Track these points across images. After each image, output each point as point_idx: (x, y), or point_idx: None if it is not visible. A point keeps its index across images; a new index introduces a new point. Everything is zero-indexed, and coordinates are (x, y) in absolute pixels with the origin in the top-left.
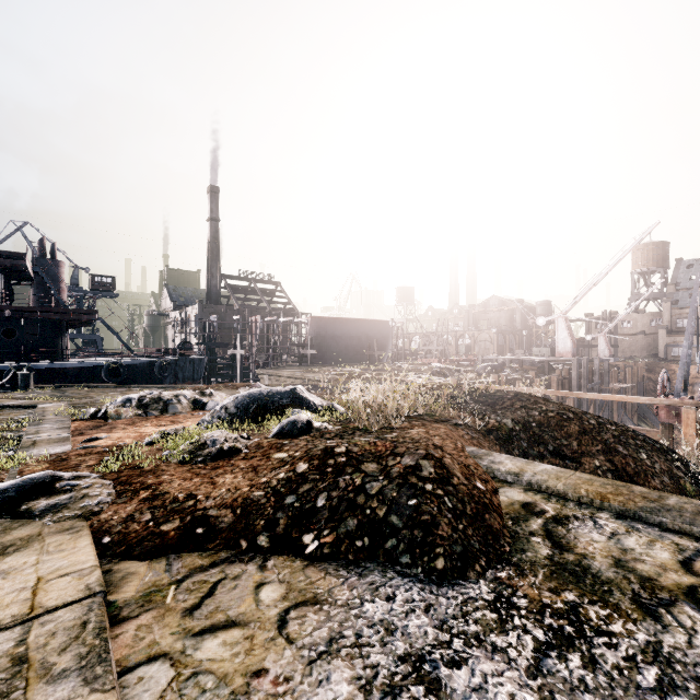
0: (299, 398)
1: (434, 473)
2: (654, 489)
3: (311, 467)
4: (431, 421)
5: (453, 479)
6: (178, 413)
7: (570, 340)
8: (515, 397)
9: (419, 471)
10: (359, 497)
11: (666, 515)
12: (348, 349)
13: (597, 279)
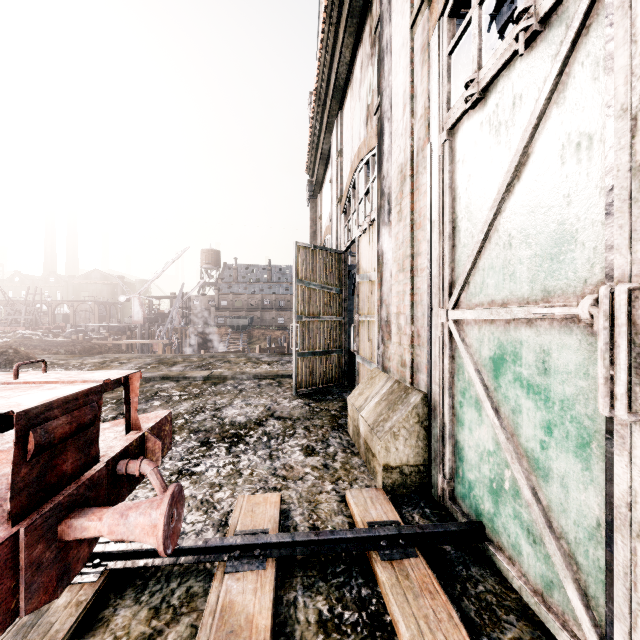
0: None
1: (14, 352)
2: None
3: None
4: None
5: (21, 353)
6: None
7: (142, 313)
8: (72, 342)
9: (8, 352)
10: None
11: (88, 357)
12: None
13: (159, 274)
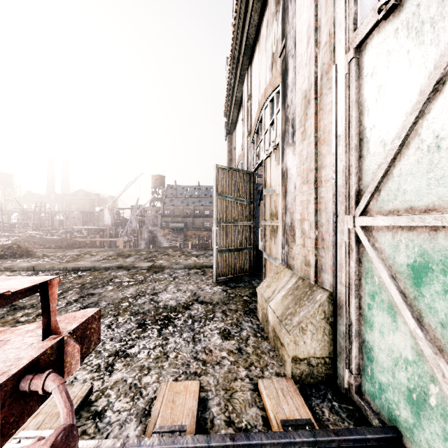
0: None
1: (17, 247)
2: None
3: None
4: None
5: (22, 248)
6: None
7: (111, 219)
8: (60, 239)
9: (13, 247)
10: None
11: (69, 250)
12: None
13: (122, 192)
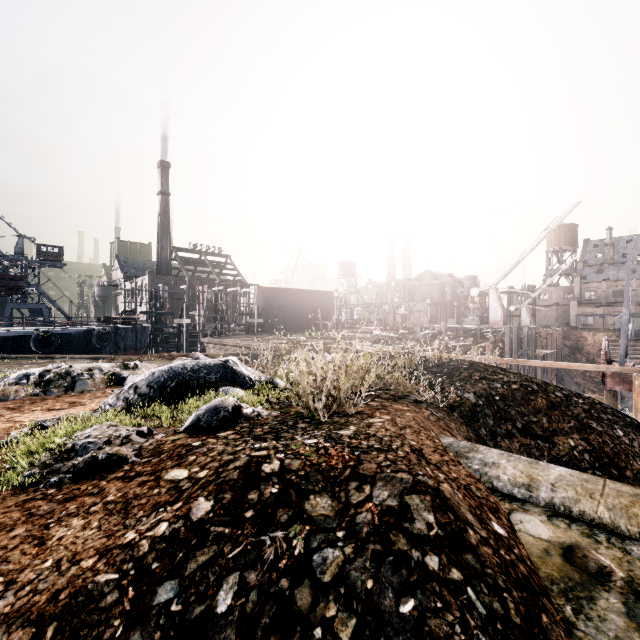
0: (231, 373)
1: (436, 524)
2: (638, 472)
3: (217, 507)
4: (389, 399)
5: (468, 533)
6: (87, 391)
7: (500, 310)
8: (471, 367)
9: (408, 522)
10: (299, 588)
11: None
12: (294, 318)
13: (525, 253)
